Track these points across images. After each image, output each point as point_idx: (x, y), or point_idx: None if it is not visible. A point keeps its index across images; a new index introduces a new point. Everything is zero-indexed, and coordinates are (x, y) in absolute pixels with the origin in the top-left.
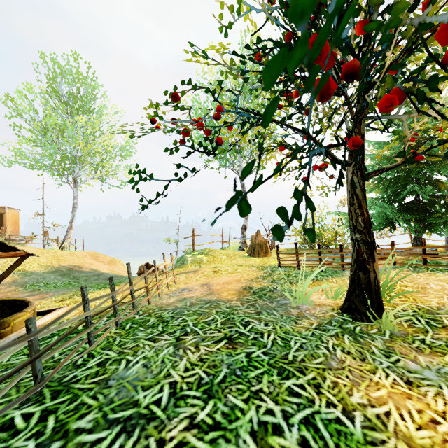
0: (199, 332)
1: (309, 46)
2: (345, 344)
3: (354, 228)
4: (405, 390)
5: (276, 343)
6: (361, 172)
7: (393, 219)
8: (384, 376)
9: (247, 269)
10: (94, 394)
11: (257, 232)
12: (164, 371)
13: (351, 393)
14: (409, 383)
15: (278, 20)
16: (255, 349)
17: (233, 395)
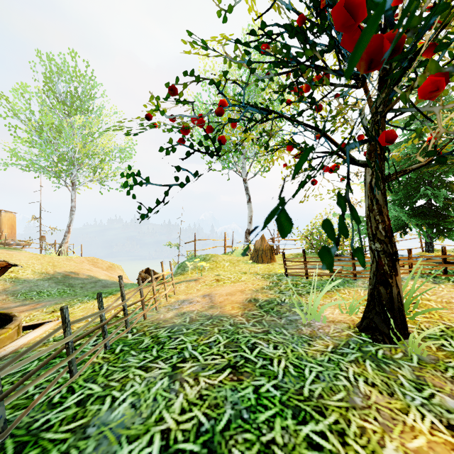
0: (198, 358)
1: (341, 7)
2: (368, 372)
3: (373, 237)
4: (448, 439)
5: (288, 372)
6: (381, 174)
7: (404, 223)
8: (419, 418)
9: (251, 278)
10: (67, 448)
11: (261, 237)
12: (156, 413)
13: (383, 443)
14: (450, 427)
15: (289, 2)
16: (264, 381)
17: (239, 450)
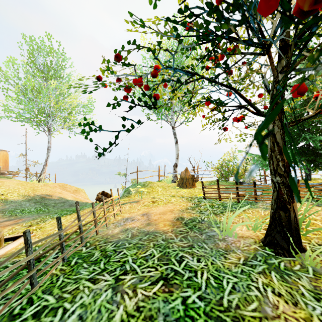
0: (137, 271)
1: None
2: (274, 283)
3: (275, 172)
4: None
5: (210, 283)
6: (281, 122)
7: None
8: None
9: (178, 200)
10: None
11: (185, 169)
12: None
13: None
14: None
15: None
16: (191, 292)
17: None
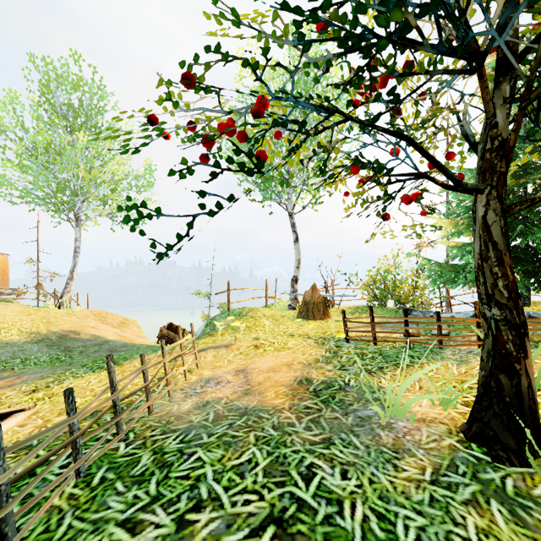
0: (222, 500)
1: None
2: (499, 528)
3: (489, 299)
4: None
5: (371, 532)
6: (501, 204)
7: None
8: None
9: (301, 343)
10: None
11: (312, 287)
12: None
13: None
14: None
15: None
16: None
17: None
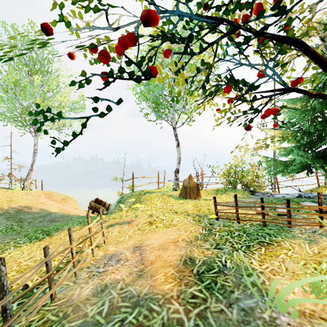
0: None
1: None
2: None
3: None
4: None
5: None
6: None
7: (311, 165)
8: None
9: (183, 220)
10: None
11: (189, 176)
12: None
13: None
14: None
15: None
16: None
17: None
